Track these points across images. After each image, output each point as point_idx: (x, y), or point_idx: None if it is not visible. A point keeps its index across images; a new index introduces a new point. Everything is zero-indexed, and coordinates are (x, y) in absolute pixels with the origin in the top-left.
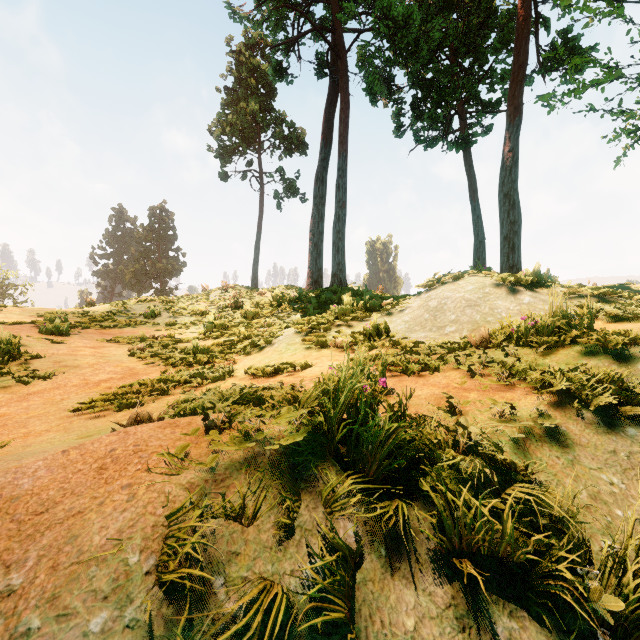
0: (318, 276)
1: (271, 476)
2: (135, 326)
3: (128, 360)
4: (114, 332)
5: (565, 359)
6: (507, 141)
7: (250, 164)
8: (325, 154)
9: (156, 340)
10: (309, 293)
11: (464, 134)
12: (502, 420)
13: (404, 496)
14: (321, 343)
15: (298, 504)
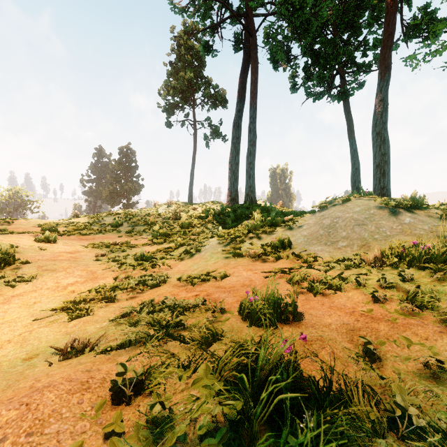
0: (235, 195)
1: None
2: (104, 233)
3: (92, 264)
4: (89, 238)
5: None
6: (379, 92)
7: (187, 115)
8: (240, 107)
9: (117, 245)
10: (228, 209)
11: (344, 88)
12: (429, 375)
13: None
14: (237, 253)
15: None
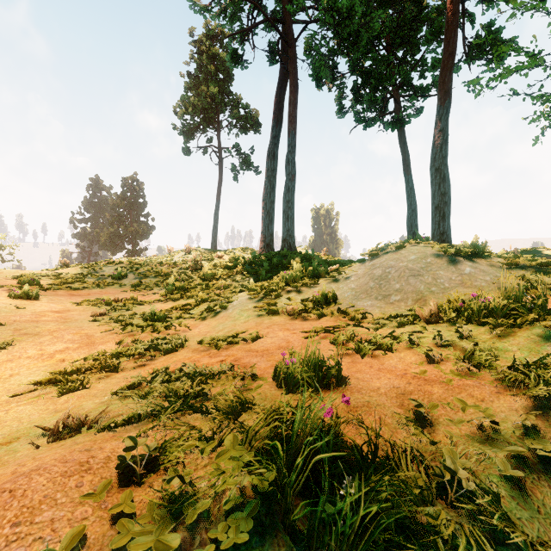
0: (270, 240)
1: None
2: (103, 287)
3: (88, 326)
4: (83, 293)
5: (526, 343)
6: (438, 121)
7: (210, 141)
8: (276, 132)
9: (120, 302)
10: (262, 257)
11: (399, 115)
12: (483, 438)
13: None
14: (272, 310)
15: None
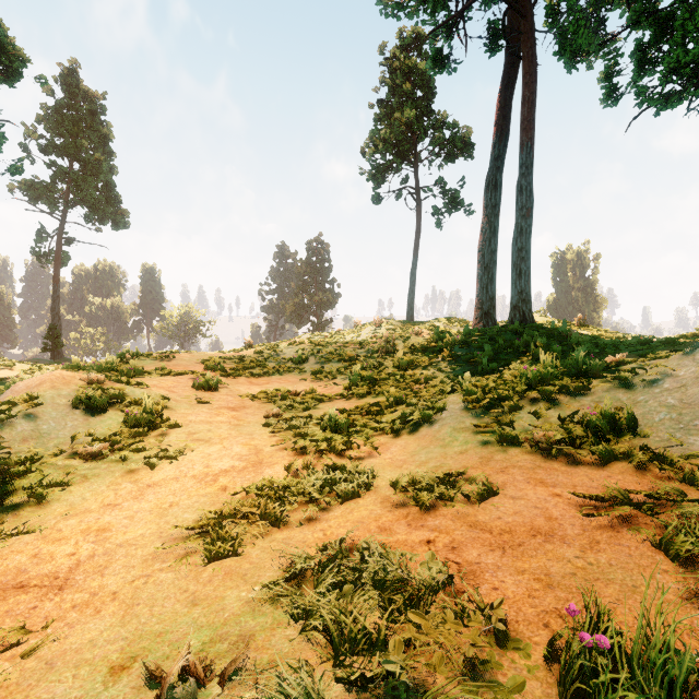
0: (489, 307)
1: None
2: (283, 373)
3: (259, 434)
4: (262, 381)
5: None
6: None
7: (405, 181)
8: (499, 150)
9: (298, 396)
10: (479, 334)
11: None
12: None
13: None
14: (508, 437)
15: None
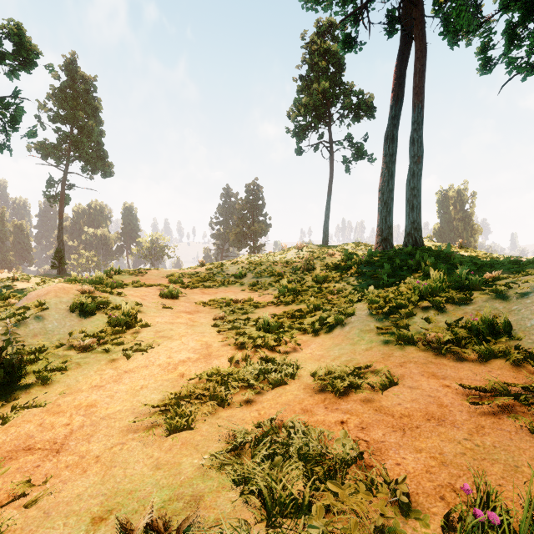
0: (388, 234)
1: None
2: (227, 285)
3: (209, 332)
4: (211, 292)
5: None
6: None
7: (321, 137)
8: (395, 111)
9: (239, 303)
10: (380, 255)
11: None
12: None
13: None
14: (405, 337)
15: None
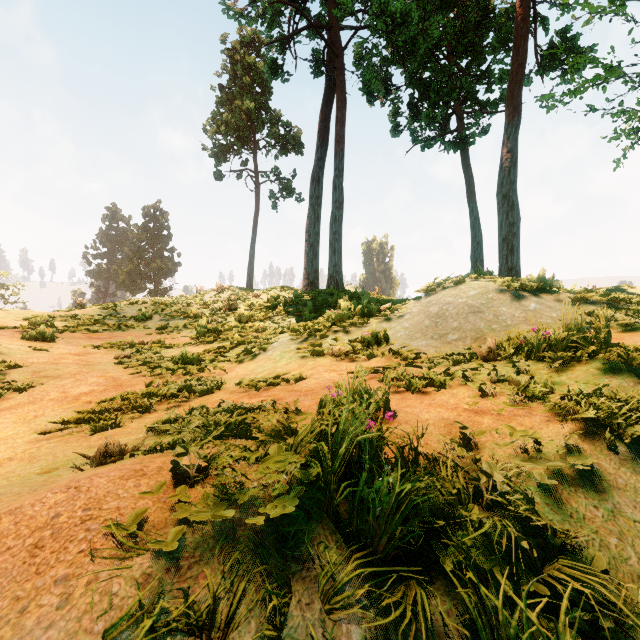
0: (314, 277)
1: (253, 558)
2: (125, 330)
3: (113, 369)
4: (103, 336)
5: (584, 377)
6: (506, 141)
7: (245, 163)
8: (321, 154)
9: (146, 345)
10: (305, 295)
11: (462, 134)
12: (526, 457)
13: (421, 573)
14: (317, 351)
15: (287, 600)
